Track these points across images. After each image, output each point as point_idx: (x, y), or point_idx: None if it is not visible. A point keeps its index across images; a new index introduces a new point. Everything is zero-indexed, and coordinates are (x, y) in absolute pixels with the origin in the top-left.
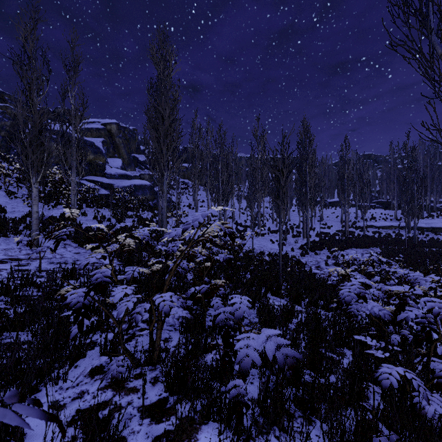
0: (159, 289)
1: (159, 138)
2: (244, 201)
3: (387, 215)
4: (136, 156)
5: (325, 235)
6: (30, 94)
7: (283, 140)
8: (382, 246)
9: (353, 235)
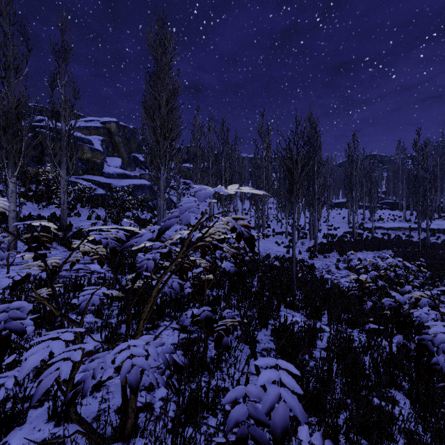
0: None
1: (155, 128)
2: (247, 202)
3: (395, 216)
4: (136, 156)
5: (333, 236)
6: (6, 76)
7: (297, 127)
8: (394, 249)
9: (362, 237)
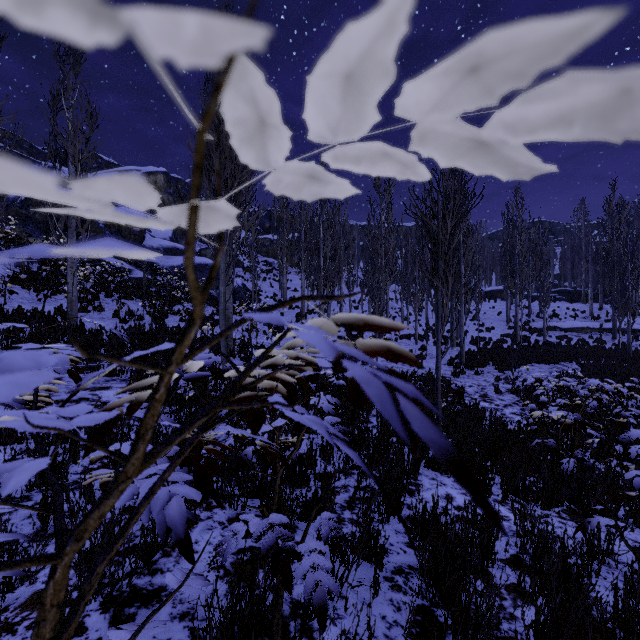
0: (189, 468)
1: (210, 168)
2: (357, 290)
3: (576, 311)
4: None
5: (485, 341)
6: None
7: None
8: (580, 361)
9: (529, 342)
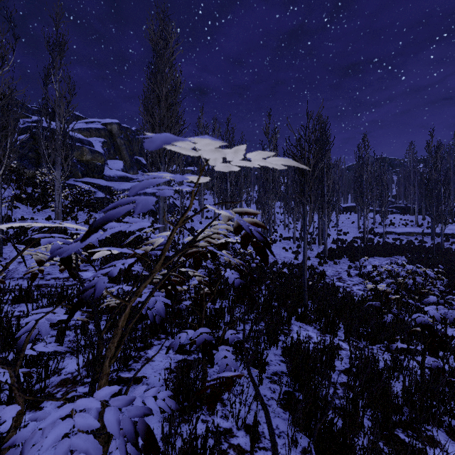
0: (144, 317)
1: (153, 123)
2: (253, 206)
3: (406, 221)
4: (139, 158)
5: (342, 242)
6: None
7: (309, 121)
8: (407, 255)
9: (373, 242)
